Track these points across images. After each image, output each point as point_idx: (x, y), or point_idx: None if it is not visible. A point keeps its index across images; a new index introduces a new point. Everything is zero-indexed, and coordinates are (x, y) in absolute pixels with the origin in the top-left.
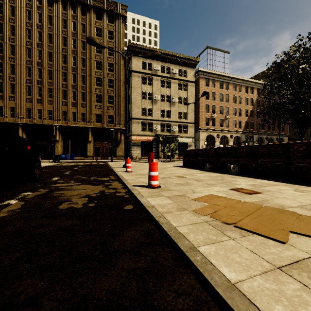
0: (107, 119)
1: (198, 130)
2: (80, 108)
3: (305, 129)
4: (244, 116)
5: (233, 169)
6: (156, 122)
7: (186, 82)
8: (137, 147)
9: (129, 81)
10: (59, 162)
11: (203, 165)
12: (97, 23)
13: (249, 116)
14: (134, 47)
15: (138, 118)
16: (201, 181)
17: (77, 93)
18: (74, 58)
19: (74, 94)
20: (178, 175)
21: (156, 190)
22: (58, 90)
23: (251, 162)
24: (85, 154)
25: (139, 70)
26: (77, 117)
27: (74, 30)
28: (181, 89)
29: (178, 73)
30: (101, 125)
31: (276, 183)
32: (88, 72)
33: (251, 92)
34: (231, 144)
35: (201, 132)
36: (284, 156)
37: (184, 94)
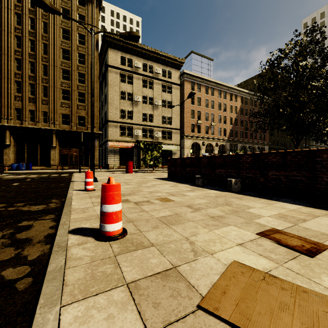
0: (76, 120)
1: (184, 137)
2: (41, 105)
3: (302, 136)
4: (229, 124)
5: (234, 184)
6: (137, 126)
7: (171, 84)
8: (115, 155)
9: (106, 77)
10: (6, 173)
11: (193, 178)
12: (64, 3)
13: (233, 124)
14: (111, 38)
15: (116, 121)
16: (199, 209)
17: (36, 86)
18: (32, 42)
19: (31, 87)
20: (162, 196)
21: (112, 247)
22: (9, 80)
23: (258, 175)
24: (48, 163)
25: (117, 65)
26: (36, 116)
27: (32, 6)
28: (166, 91)
29: (161, 73)
30: (69, 128)
31: (309, 211)
32: (51, 61)
33: (235, 100)
34: (216, 152)
35: (187, 140)
36: (306, 168)
37: (169, 97)
